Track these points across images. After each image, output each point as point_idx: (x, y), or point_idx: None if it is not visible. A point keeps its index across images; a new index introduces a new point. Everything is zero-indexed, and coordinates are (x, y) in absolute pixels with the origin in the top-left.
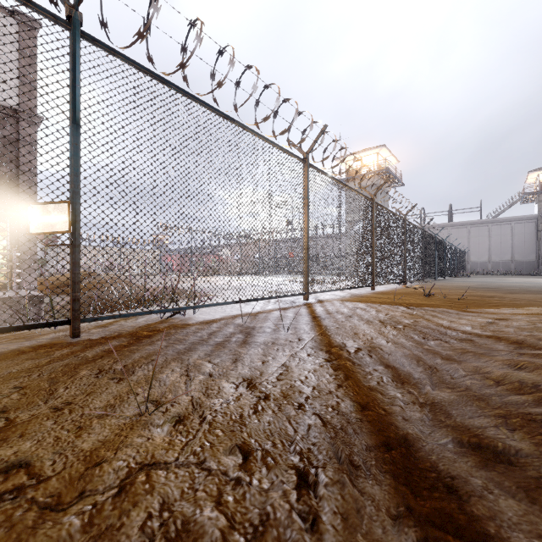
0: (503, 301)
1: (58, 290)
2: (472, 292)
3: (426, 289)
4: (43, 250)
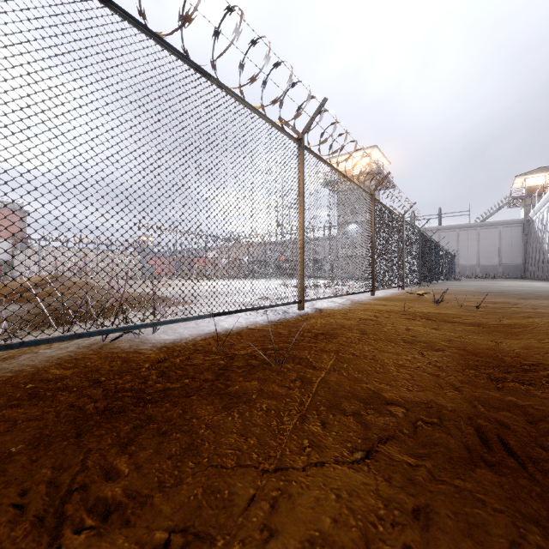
0: (527, 309)
1: (14, 297)
2: (481, 298)
3: (428, 294)
4: (10, 251)
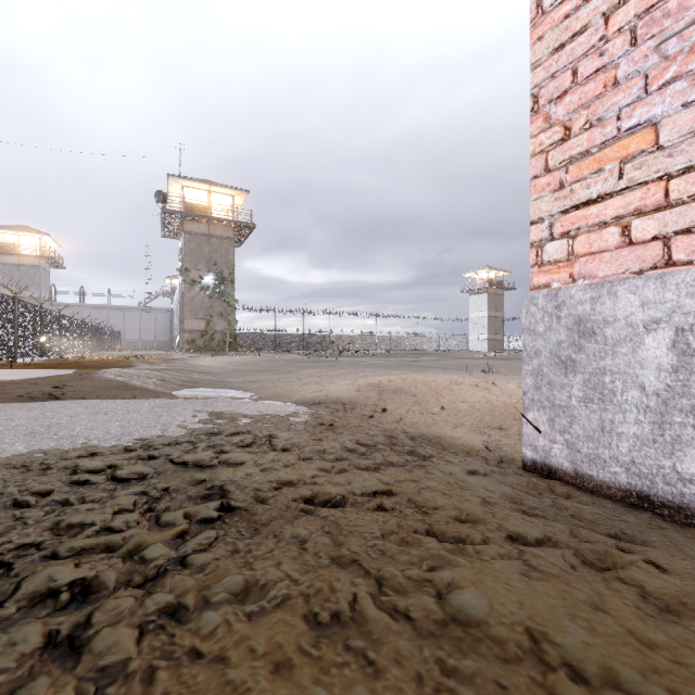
0: None
1: None
2: None
3: None
4: None
